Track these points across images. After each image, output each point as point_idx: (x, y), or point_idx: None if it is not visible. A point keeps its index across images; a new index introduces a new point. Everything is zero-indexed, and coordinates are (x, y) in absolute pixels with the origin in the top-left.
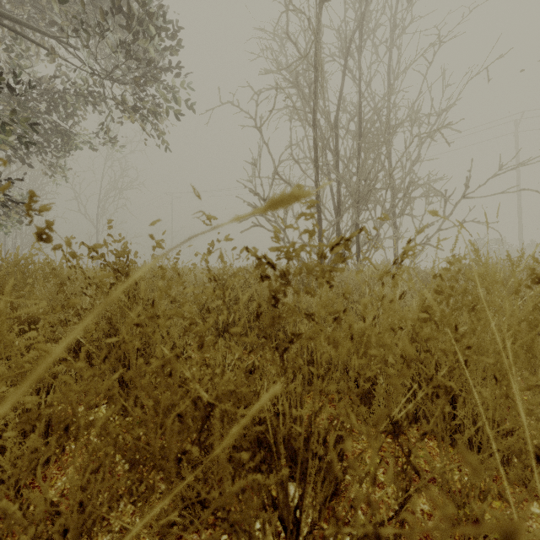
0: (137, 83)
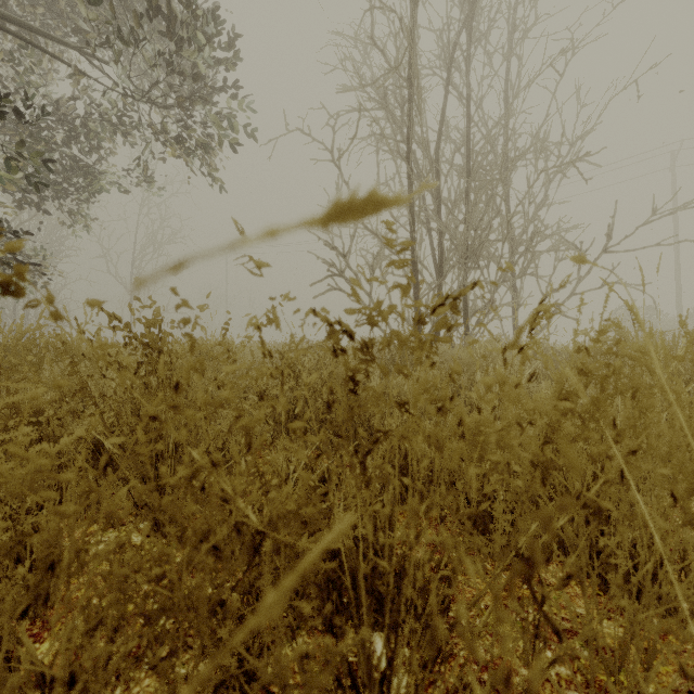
0: (181, 106)
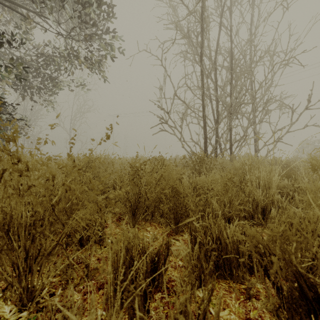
0: (86, 40)
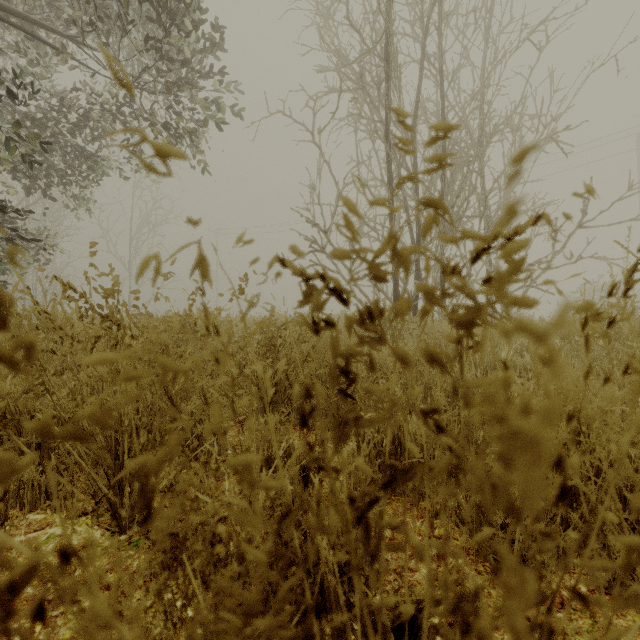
0: (170, 92)
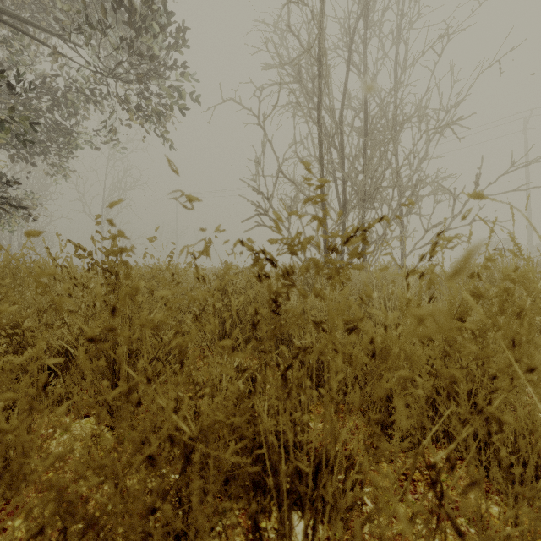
0: (139, 81)
